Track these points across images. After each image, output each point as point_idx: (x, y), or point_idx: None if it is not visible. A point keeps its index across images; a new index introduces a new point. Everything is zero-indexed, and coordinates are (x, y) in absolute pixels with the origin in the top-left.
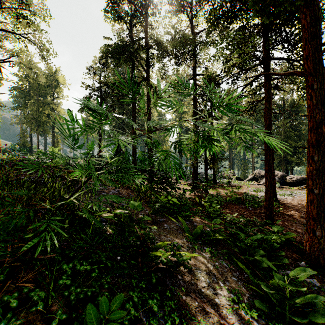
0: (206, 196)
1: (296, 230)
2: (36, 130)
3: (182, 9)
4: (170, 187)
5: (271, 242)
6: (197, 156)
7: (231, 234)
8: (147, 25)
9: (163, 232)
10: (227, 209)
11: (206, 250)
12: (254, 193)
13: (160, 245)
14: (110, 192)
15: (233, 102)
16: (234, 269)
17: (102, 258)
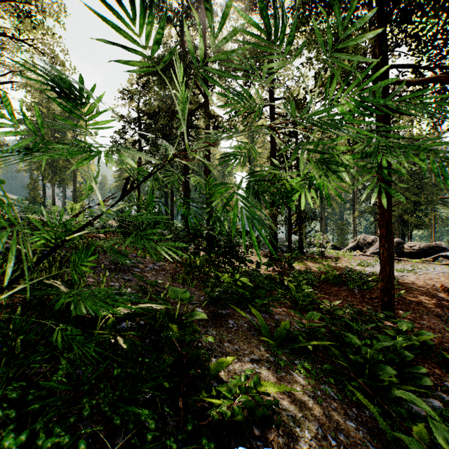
0: (290, 272)
1: (430, 326)
2: (51, 179)
3: (254, 4)
4: (238, 259)
5: (401, 349)
6: (293, 204)
7: (333, 334)
8: (205, 28)
9: (226, 334)
10: (322, 293)
11: (298, 367)
12: (359, 268)
13: (220, 365)
14: (147, 267)
15: (373, 88)
16: (348, 402)
17: (103, 406)
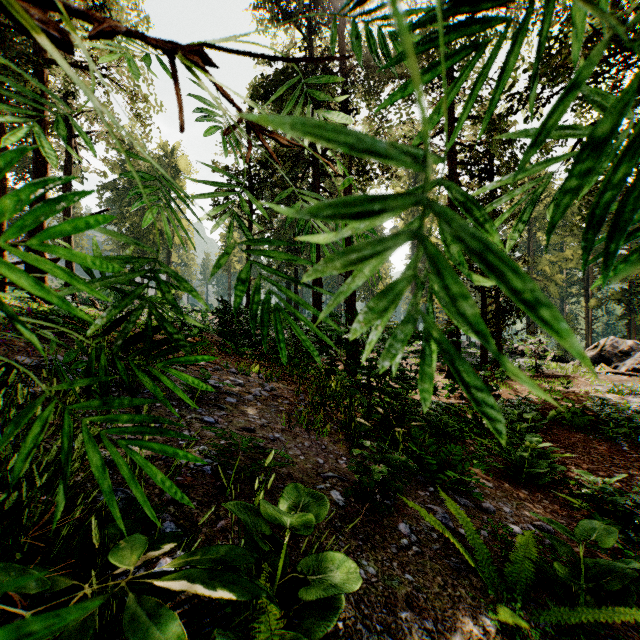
0: None
1: None
2: None
3: None
4: (406, 385)
5: None
6: None
7: None
8: (344, 24)
9: (399, 574)
10: (556, 446)
11: None
12: (614, 397)
13: None
14: (250, 393)
15: None
16: None
17: None
